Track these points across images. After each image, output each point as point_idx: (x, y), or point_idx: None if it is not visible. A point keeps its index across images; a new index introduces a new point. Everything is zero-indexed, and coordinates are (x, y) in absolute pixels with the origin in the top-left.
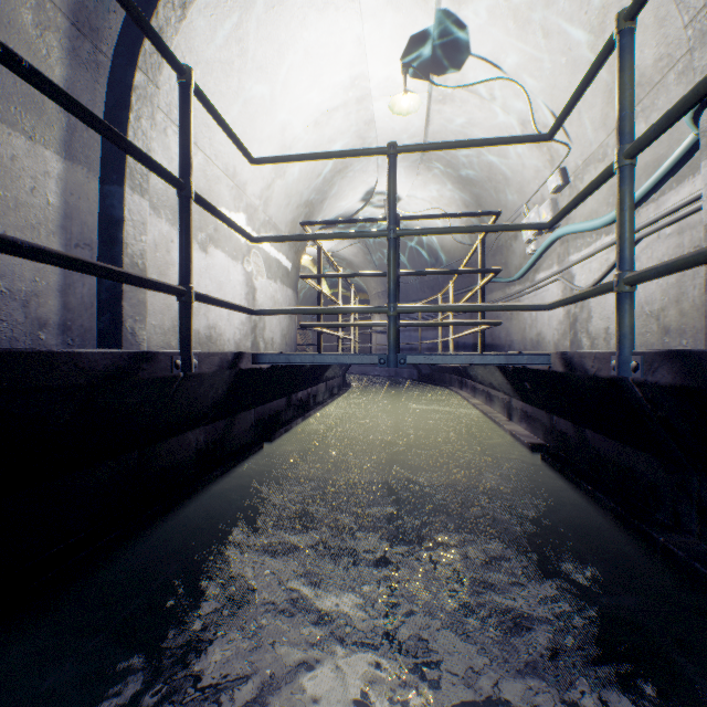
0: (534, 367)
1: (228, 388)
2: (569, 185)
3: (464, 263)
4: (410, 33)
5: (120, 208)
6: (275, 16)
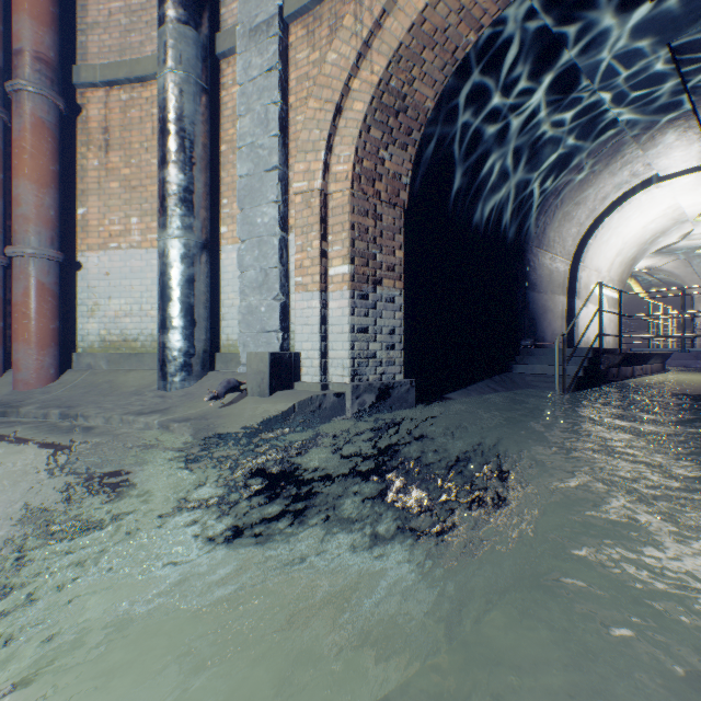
0: None
1: (621, 358)
2: None
3: None
4: None
5: (573, 305)
6: (625, 212)
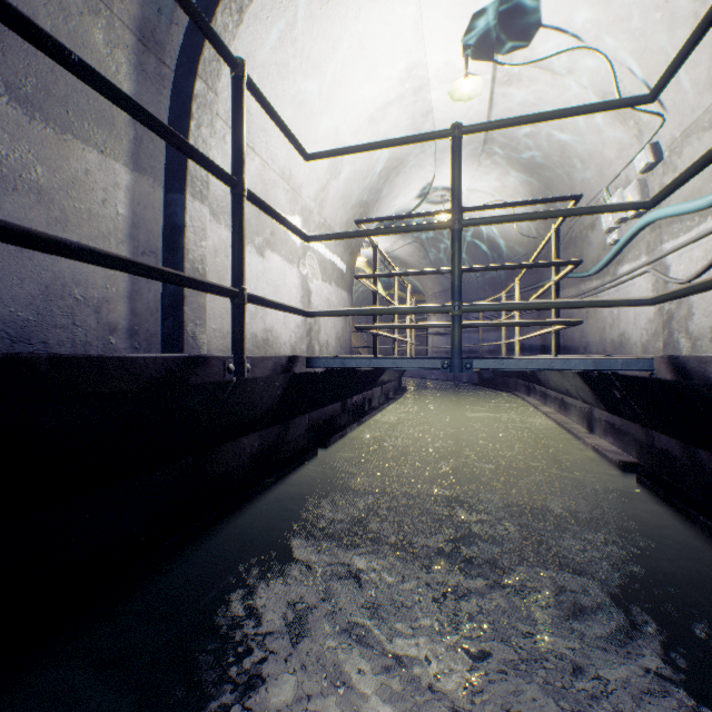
0: (628, 373)
1: (282, 393)
2: (662, 161)
3: (533, 257)
4: (472, 11)
5: (182, 215)
6: (330, 11)
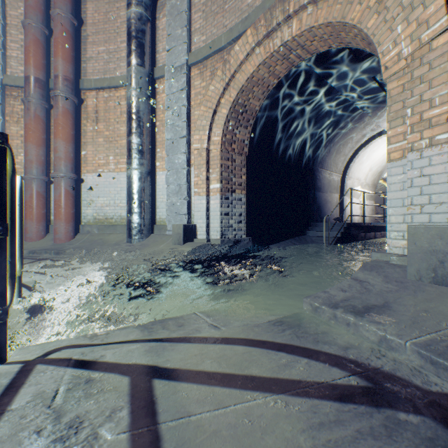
0: None
1: (366, 228)
2: None
3: None
4: None
5: (343, 199)
6: (371, 148)
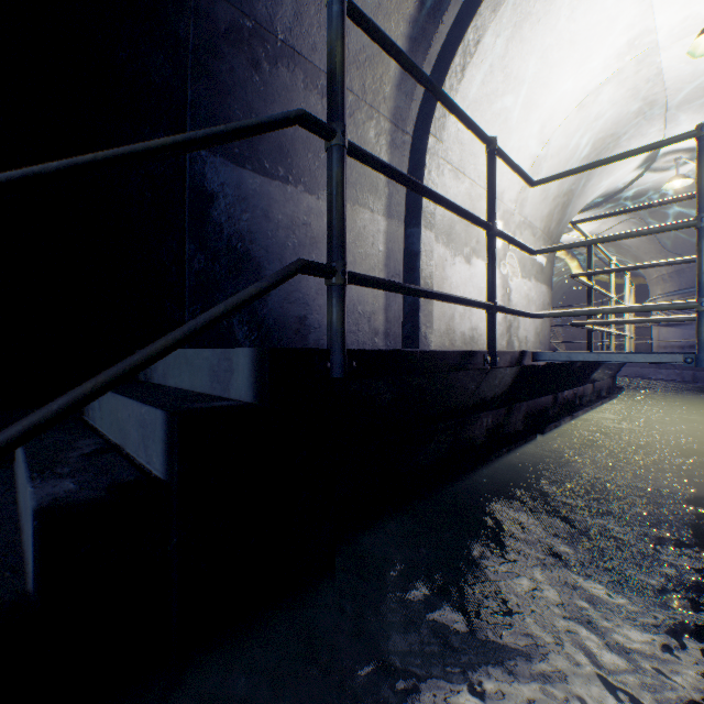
0: None
1: (511, 381)
2: None
3: None
4: None
5: (417, 244)
6: (539, 28)
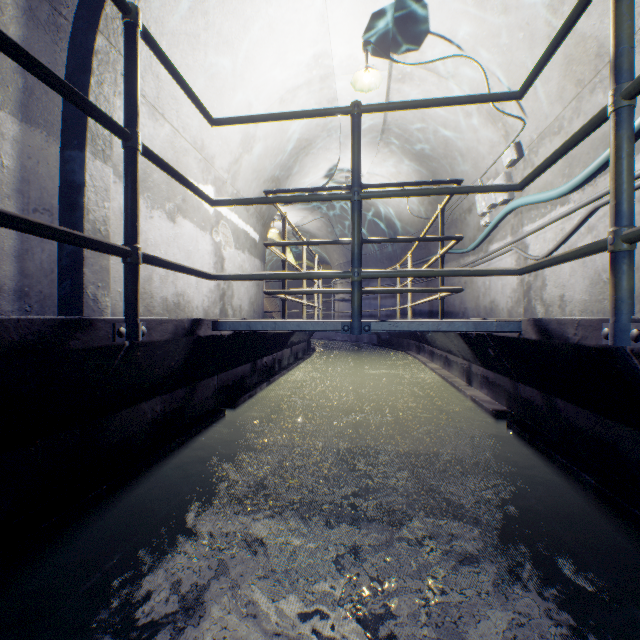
0: (501, 334)
1: (185, 356)
2: (523, 158)
3: (423, 233)
4: (372, 10)
5: (81, 173)
6: None
